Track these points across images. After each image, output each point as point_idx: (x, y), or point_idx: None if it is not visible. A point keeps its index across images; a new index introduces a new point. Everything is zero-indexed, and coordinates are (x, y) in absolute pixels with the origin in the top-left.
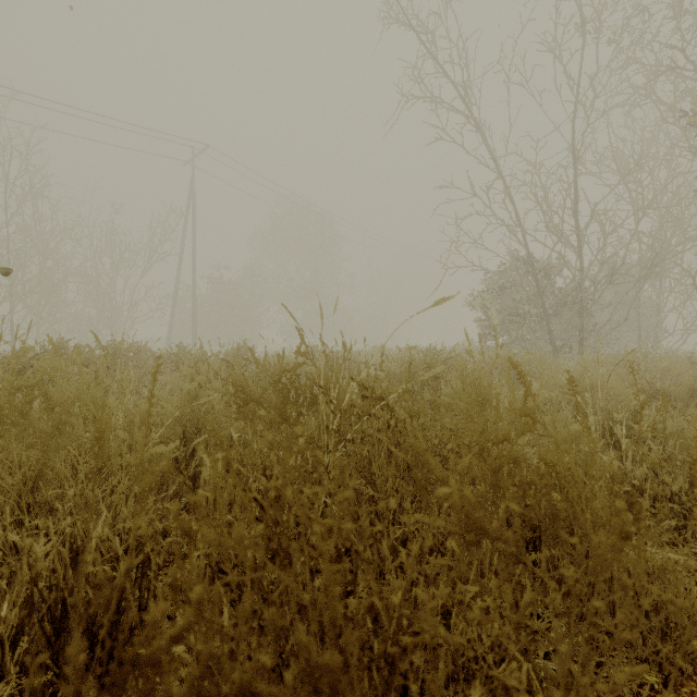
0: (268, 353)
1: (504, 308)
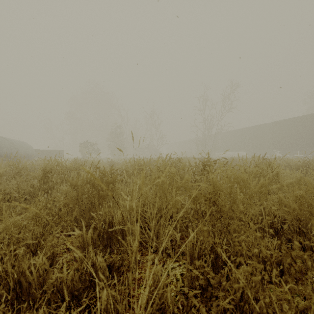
0: None
1: None
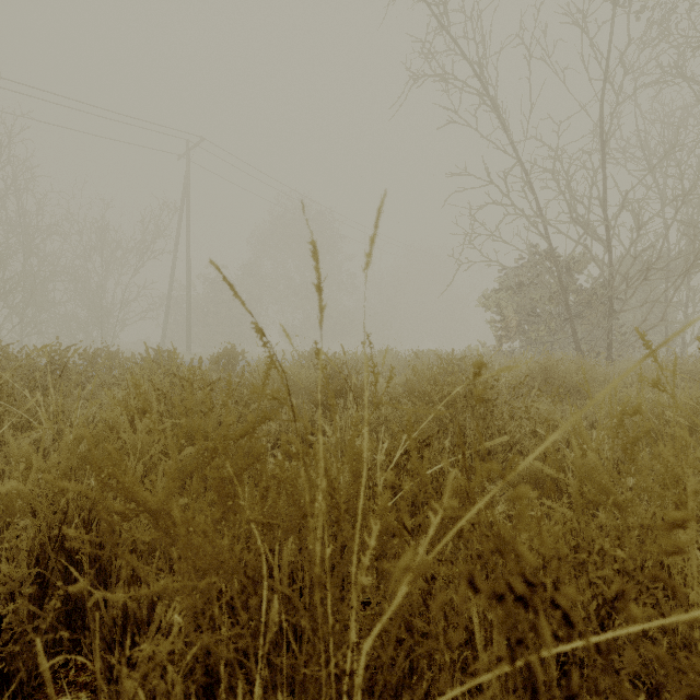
0: (259, 358)
1: (520, 308)
